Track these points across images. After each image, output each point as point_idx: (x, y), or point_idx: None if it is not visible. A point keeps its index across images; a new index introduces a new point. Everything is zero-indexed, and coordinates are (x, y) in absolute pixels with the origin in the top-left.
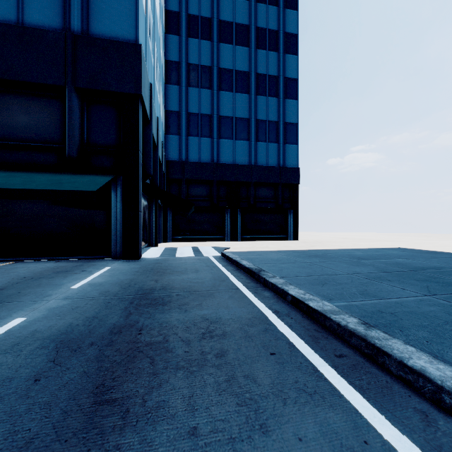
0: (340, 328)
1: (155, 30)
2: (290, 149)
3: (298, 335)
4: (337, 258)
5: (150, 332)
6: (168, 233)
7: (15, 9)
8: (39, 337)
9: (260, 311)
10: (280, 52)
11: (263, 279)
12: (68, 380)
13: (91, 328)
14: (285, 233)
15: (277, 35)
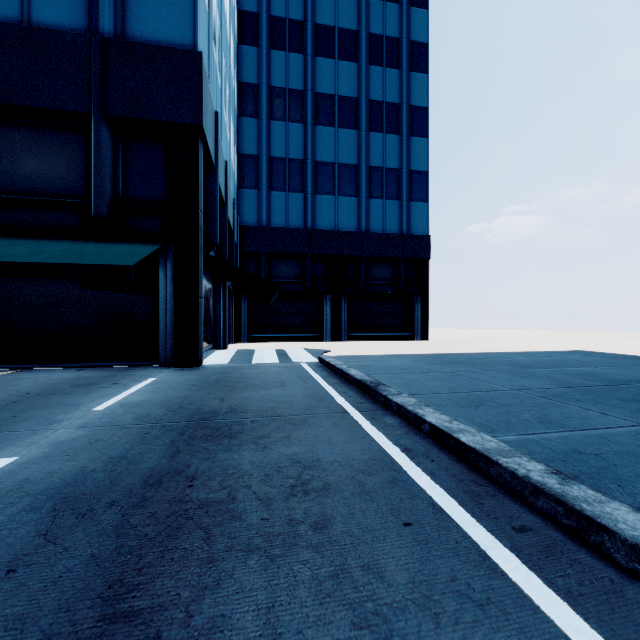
0: (517, 479)
1: (222, 36)
2: (417, 209)
3: (446, 491)
4: (491, 366)
5: (206, 484)
6: (242, 329)
7: (18, 1)
8: (30, 490)
9: (381, 449)
10: (403, 69)
11: (384, 397)
12: (64, 571)
13: (114, 475)
14: (410, 330)
15: (398, 45)
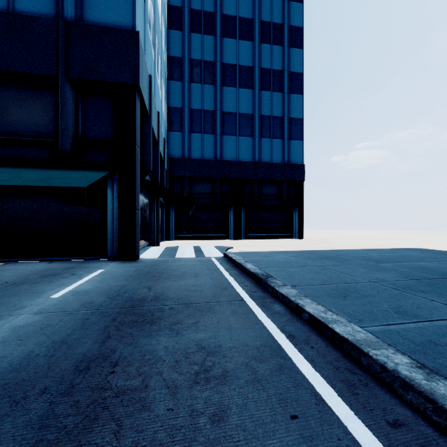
0: (386, 372)
1: (155, 22)
2: (295, 145)
3: (325, 379)
4: (351, 261)
5: (126, 370)
6: (171, 231)
7: None
8: None
9: (270, 335)
10: (285, 46)
11: (272, 288)
12: None
13: (53, 360)
14: (290, 231)
15: (281, 29)
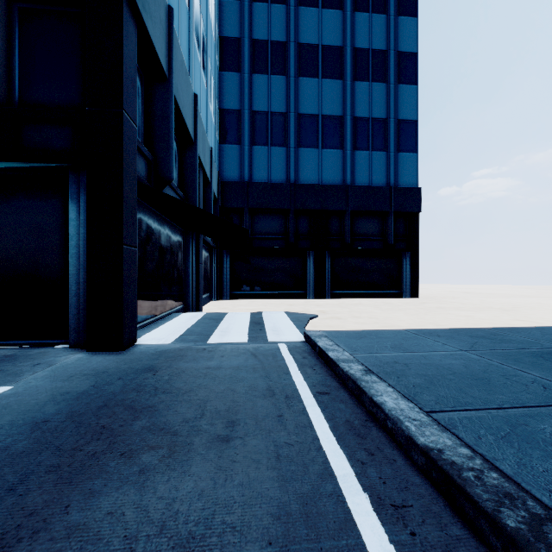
0: None
1: None
2: (406, 160)
3: None
4: None
5: None
6: (224, 286)
7: None
8: None
9: None
10: (390, 14)
11: None
12: None
13: None
14: (398, 287)
15: None
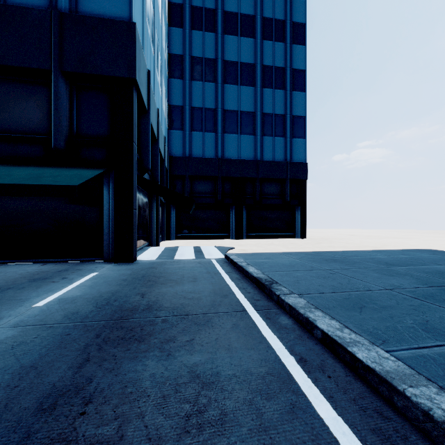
0: (433, 422)
1: (155, 17)
2: (298, 143)
3: (351, 428)
4: (360, 264)
5: (99, 411)
6: (171, 230)
7: None
8: None
9: (277, 359)
10: (287, 43)
11: (277, 296)
12: None
13: (14, 394)
14: (292, 230)
15: (283, 25)
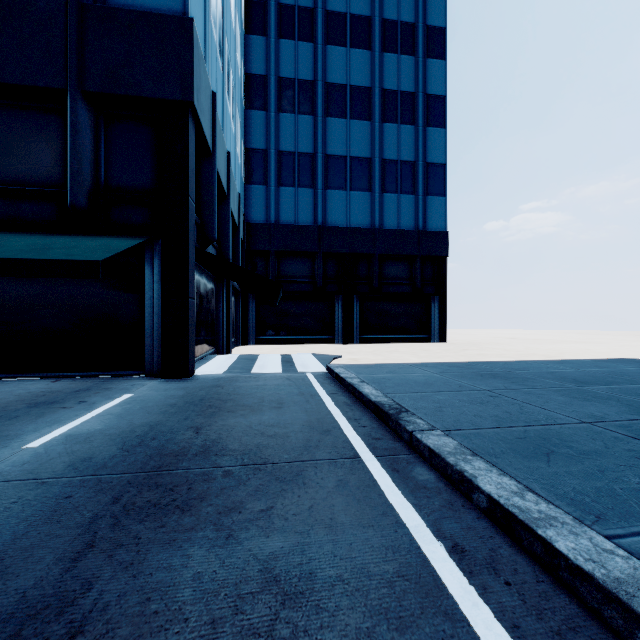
0: None
1: (224, 16)
2: (434, 203)
3: None
4: (535, 381)
5: None
6: (249, 331)
7: None
8: None
9: (414, 547)
10: (419, 56)
11: (409, 434)
12: None
13: None
14: (426, 331)
15: (413, 30)
